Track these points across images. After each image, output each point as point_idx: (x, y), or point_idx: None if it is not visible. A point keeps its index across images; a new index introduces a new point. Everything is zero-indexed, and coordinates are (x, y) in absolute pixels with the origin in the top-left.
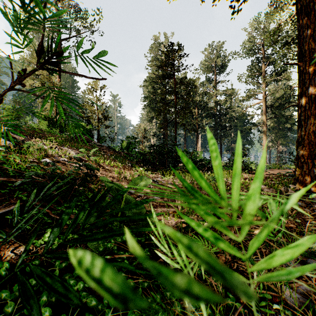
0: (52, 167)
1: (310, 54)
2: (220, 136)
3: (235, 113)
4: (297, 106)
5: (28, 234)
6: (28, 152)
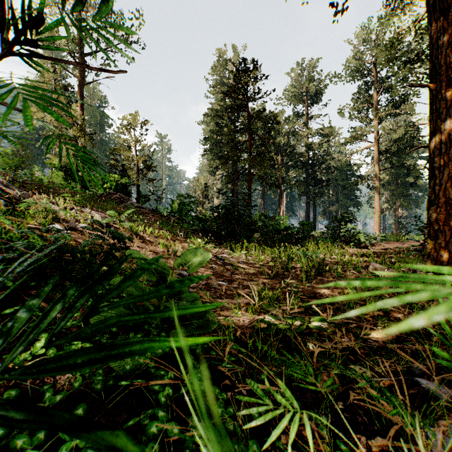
0: (54, 235)
1: (447, 70)
2: (314, 194)
3: (335, 161)
4: (428, 148)
5: (11, 342)
6: (28, 215)
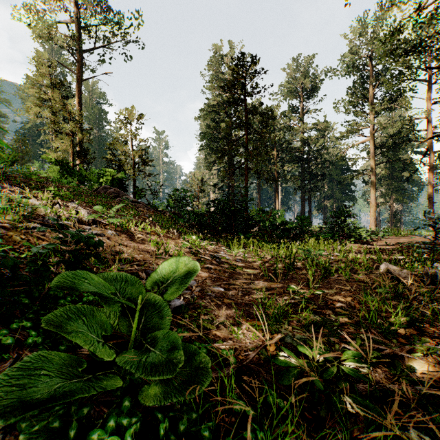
0: None
1: None
2: (309, 189)
3: (330, 156)
4: None
5: None
6: None
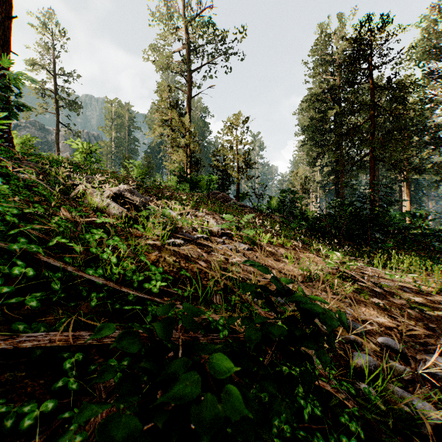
0: (191, 378)
1: None
2: None
3: None
4: None
5: None
6: (147, 226)
